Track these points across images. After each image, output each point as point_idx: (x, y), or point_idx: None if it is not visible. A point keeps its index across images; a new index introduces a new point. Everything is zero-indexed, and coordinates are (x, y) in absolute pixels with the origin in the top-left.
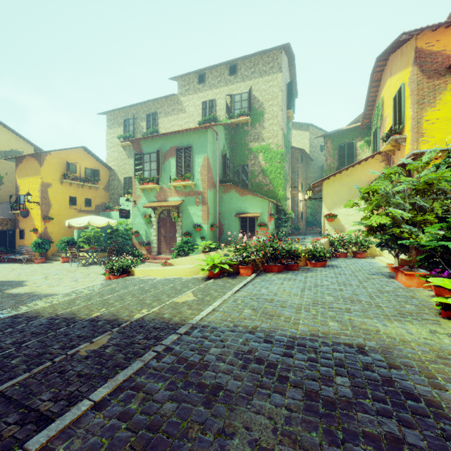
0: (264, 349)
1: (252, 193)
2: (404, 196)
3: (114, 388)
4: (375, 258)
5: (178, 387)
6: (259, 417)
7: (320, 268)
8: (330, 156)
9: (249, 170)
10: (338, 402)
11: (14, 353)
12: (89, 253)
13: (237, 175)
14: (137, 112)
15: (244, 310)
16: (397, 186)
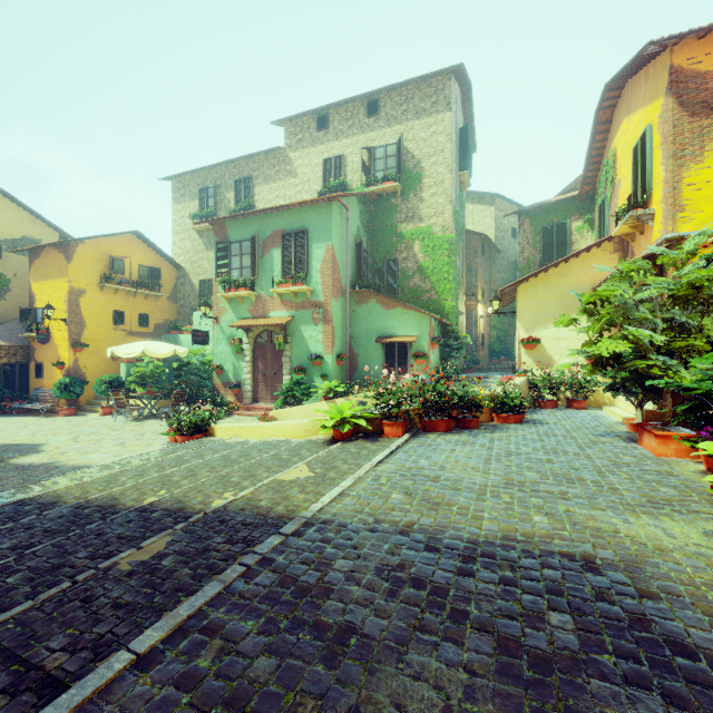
0: (426, 561)
1: (404, 304)
2: (653, 307)
3: (172, 630)
4: (604, 410)
5: (280, 630)
6: (419, 686)
7: (514, 424)
8: (529, 244)
9: (399, 268)
10: (556, 658)
11: (12, 565)
12: (144, 400)
13: (379, 276)
14: (220, 176)
15: (392, 494)
16: (641, 291)
